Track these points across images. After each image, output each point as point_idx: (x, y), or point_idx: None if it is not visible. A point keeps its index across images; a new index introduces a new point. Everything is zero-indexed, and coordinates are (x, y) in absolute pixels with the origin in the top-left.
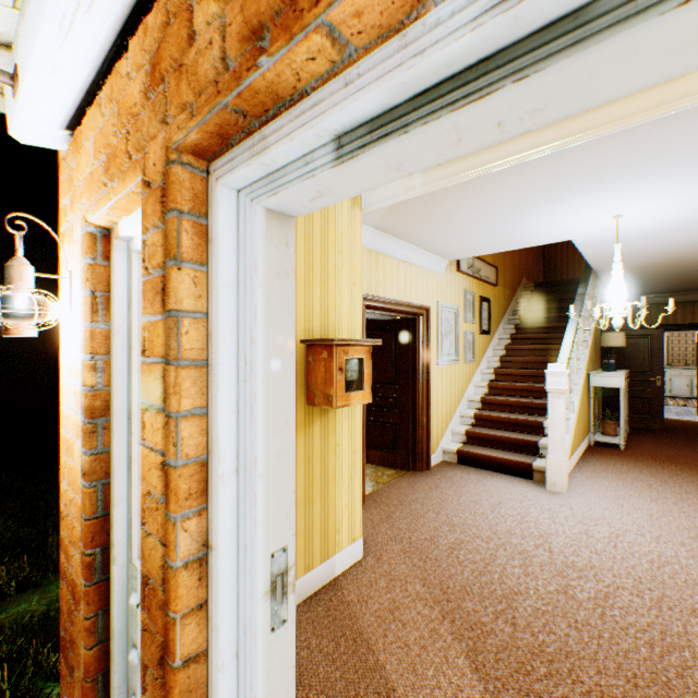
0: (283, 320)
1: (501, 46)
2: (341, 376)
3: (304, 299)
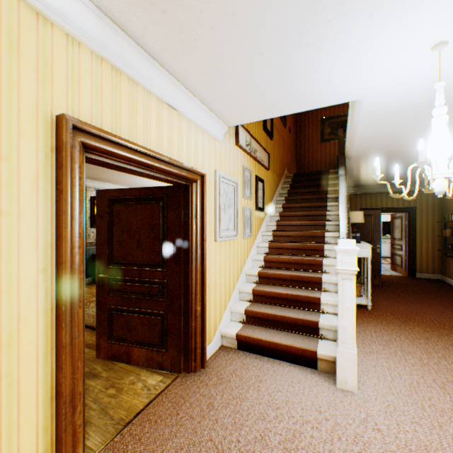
0: None
1: None
2: None
3: None
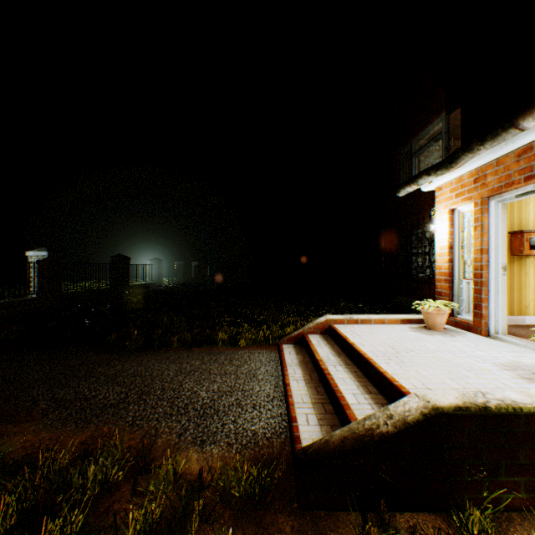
0: (503, 222)
1: None
2: (526, 243)
3: (508, 217)
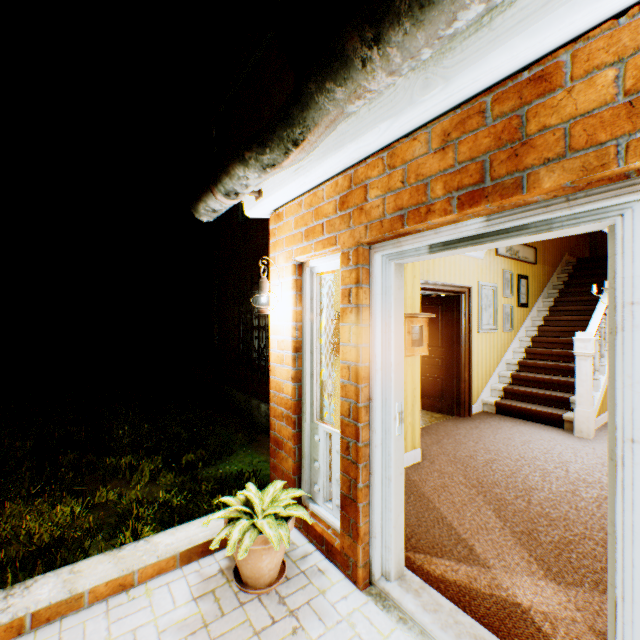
0: (400, 307)
1: (485, 232)
2: (409, 337)
3: None
